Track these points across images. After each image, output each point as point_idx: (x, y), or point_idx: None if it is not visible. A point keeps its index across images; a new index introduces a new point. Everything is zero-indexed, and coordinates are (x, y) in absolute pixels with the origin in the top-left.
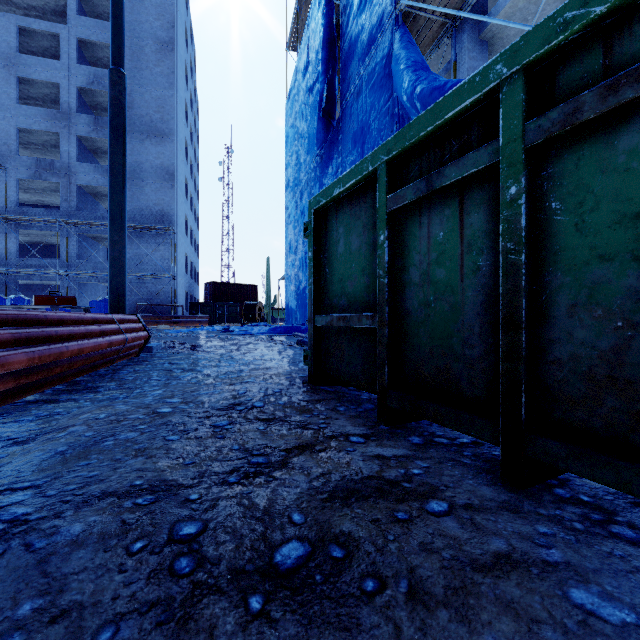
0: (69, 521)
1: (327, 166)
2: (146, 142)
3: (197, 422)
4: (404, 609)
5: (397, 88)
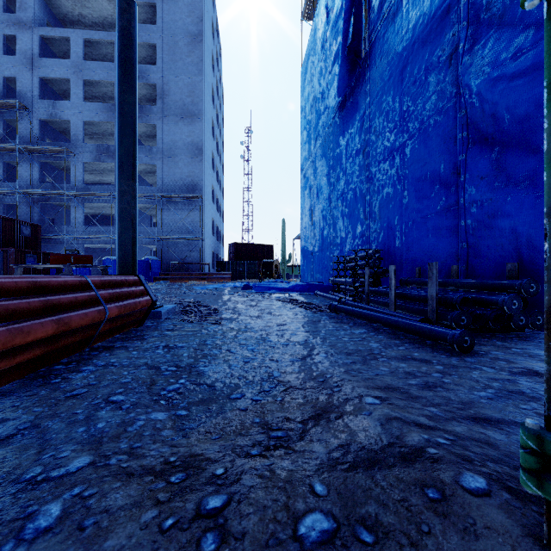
0: None
1: (350, 114)
2: (180, 123)
3: None
4: None
5: None
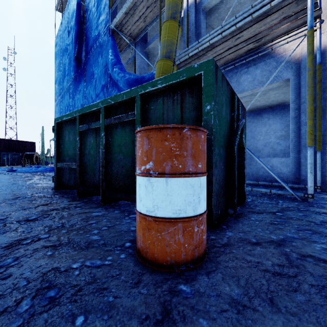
0: None
1: (78, 85)
2: None
3: None
4: (58, 219)
5: (108, 64)
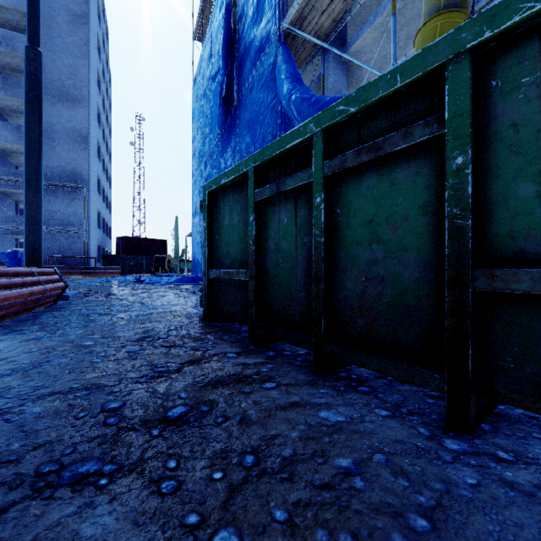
0: (31, 407)
1: (227, 144)
2: (58, 105)
3: (115, 350)
4: (236, 427)
5: (279, 92)
